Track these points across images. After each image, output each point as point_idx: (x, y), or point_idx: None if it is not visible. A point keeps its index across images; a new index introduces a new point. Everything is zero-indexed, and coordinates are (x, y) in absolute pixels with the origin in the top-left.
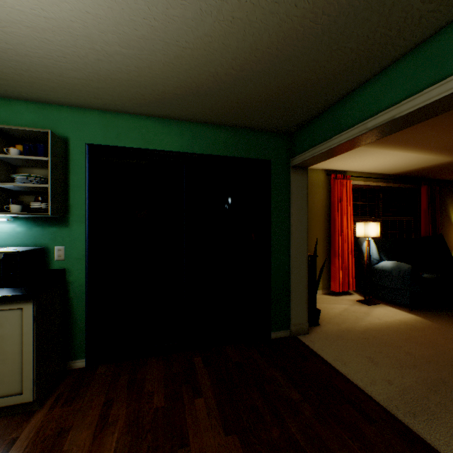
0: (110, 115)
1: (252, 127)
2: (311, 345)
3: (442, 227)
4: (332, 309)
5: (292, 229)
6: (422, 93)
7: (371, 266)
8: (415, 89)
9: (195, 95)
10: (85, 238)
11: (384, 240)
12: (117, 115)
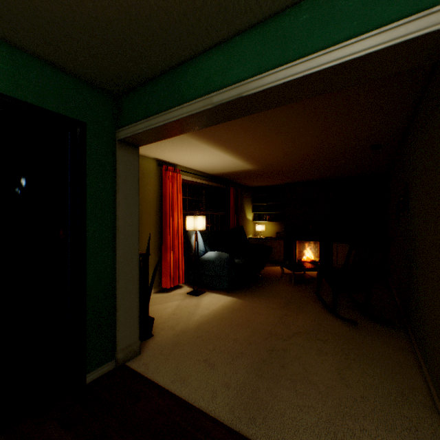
0: None
1: (50, 60)
2: (144, 371)
3: (242, 220)
4: (165, 310)
5: (120, 224)
6: (270, 73)
7: (199, 258)
8: (262, 68)
9: None
10: None
11: (208, 232)
12: None
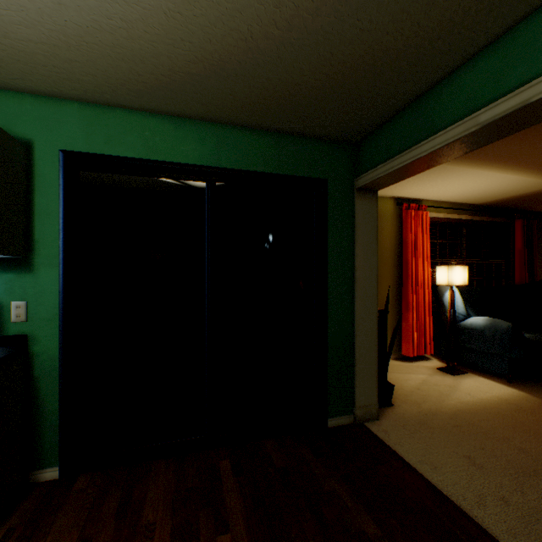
0: (97, 109)
1: (302, 133)
2: (384, 438)
3: (540, 272)
4: (406, 381)
5: (357, 275)
6: None
7: (456, 323)
8: None
9: (218, 75)
10: (59, 288)
11: (470, 289)
12: (106, 109)
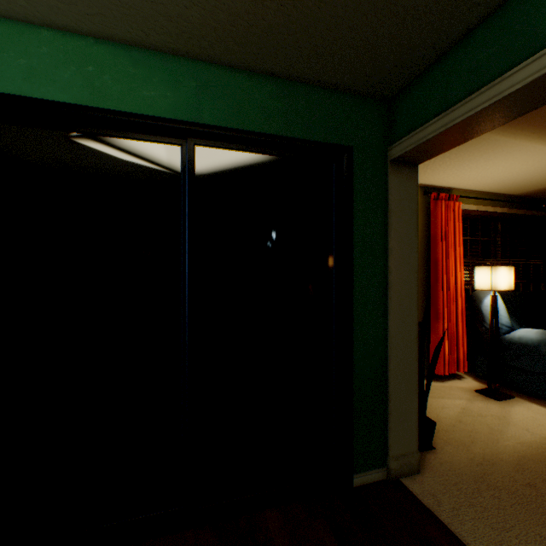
0: (10, 26)
1: (318, 79)
2: (434, 508)
3: None
4: (442, 410)
5: (392, 279)
6: None
7: (499, 336)
8: None
9: None
10: None
11: (510, 294)
12: (26, 28)
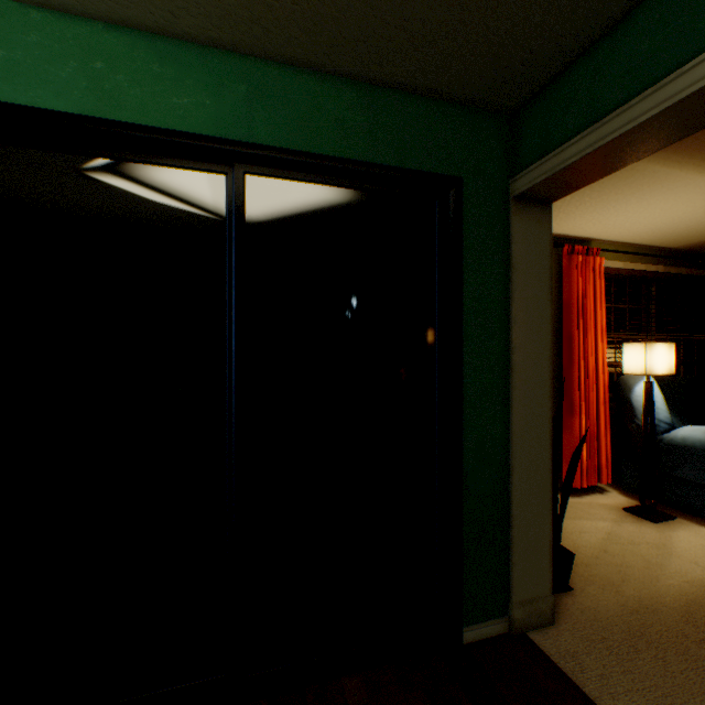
0: None
1: (415, 84)
2: (575, 675)
3: None
4: (580, 535)
5: (515, 359)
6: None
7: (655, 436)
8: None
9: None
10: None
11: (668, 379)
12: (7, 7)
